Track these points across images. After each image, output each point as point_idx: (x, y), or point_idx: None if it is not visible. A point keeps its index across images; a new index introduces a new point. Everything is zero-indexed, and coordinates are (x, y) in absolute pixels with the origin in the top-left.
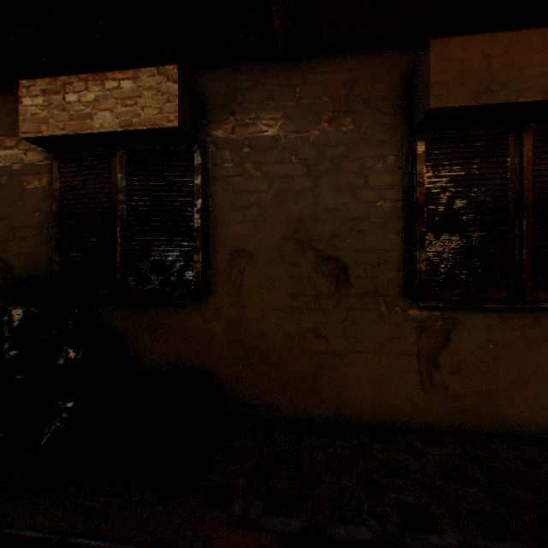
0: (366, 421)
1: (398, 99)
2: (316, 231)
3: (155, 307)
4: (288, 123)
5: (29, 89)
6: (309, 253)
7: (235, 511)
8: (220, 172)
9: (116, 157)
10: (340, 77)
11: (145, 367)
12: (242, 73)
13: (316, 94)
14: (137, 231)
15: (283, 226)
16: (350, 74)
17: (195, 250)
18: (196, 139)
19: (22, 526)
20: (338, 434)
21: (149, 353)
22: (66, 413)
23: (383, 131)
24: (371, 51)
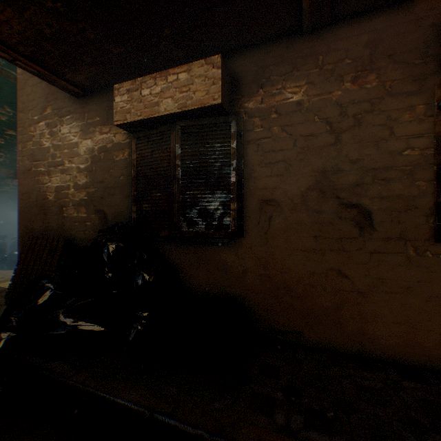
0: (391, 358)
1: (427, 49)
2: (338, 181)
3: (200, 245)
4: (312, 88)
5: (118, 90)
6: (331, 200)
7: (279, 420)
8: (251, 136)
9: (173, 132)
10: (363, 39)
11: (192, 291)
12: (270, 52)
13: (338, 59)
14: (188, 187)
15: (307, 178)
16: (373, 35)
17: (232, 200)
18: (232, 111)
19: (124, 398)
20: (363, 366)
21: (196, 280)
22: (143, 320)
23: (409, 82)
24: (396, 9)
